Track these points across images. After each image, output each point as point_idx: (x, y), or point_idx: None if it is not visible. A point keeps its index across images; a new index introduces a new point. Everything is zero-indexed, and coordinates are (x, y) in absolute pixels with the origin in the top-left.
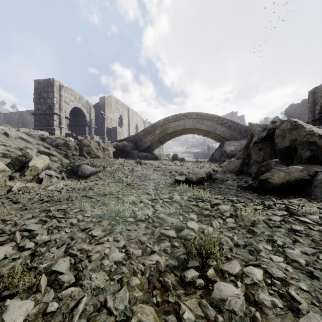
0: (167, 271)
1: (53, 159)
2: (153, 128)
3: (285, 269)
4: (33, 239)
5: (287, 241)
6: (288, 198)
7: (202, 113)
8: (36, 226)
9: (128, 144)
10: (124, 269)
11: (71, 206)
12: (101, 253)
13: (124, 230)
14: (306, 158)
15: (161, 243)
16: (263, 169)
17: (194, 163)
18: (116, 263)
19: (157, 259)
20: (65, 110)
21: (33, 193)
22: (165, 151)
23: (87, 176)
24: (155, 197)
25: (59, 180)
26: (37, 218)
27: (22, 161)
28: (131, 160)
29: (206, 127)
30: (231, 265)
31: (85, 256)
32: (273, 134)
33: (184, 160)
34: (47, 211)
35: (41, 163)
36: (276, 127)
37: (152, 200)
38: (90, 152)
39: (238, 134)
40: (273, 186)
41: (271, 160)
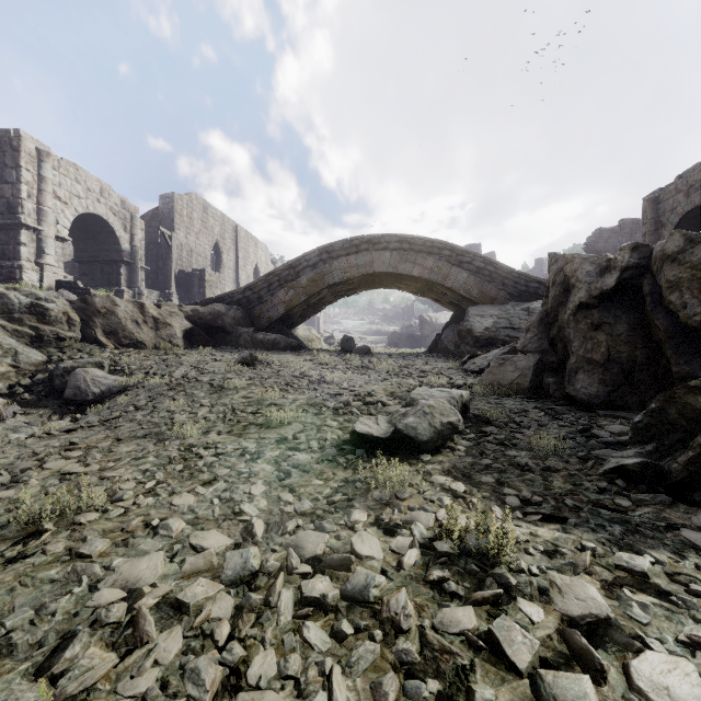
0: None
1: None
2: (293, 271)
3: None
4: None
5: None
6: None
7: (412, 238)
8: None
9: (227, 311)
10: None
11: None
12: None
13: None
14: None
15: None
16: (697, 404)
17: (397, 361)
18: None
19: None
20: (57, 219)
21: None
22: (324, 330)
23: (92, 401)
24: (261, 562)
25: None
26: None
27: None
28: (231, 352)
29: (422, 270)
30: None
31: None
32: (637, 282)
33: (370, 352)
34: None
35: None
36: (666, 257)
37: (243, 586)
38: (115, 332)
39: (499, 290)
40: None
41: None
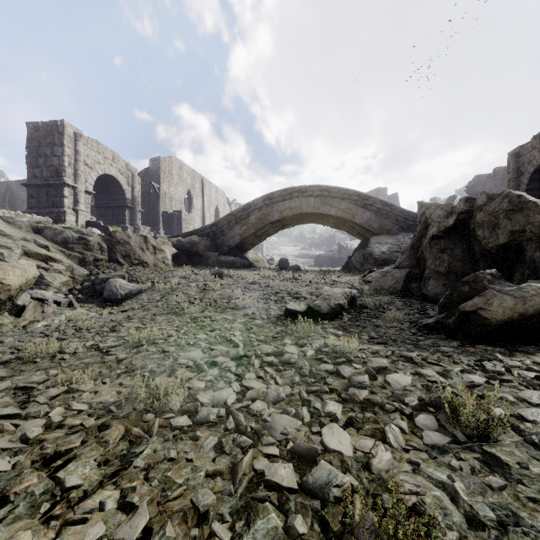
0: None
1: (55, 267)
2: (245, 213)
3: None
4: None
5: None
6: (526, 353)
7: (330, 188)
8: None
9: (200, 241)
10: None
11: (54, 375)
12: None
13: (159, 458)
14: None
15: (255, 515)
16: (465, 290)
17: (318, 275)
18: None
19: None
20: (86, 179)
21: None
22: (266, 254)
23: (120, 299)
24: (244, 353)
25: (61, 309)
26: None
27: None
28: (204, 269)
29: (337, 211)
30: None
31: None
32: (467, 222)
33: (299, 269)
34: None
35: (16, 277)
36: (477, 208)
37: (238, 360)
38: (129, 255)
39: (393, 224)
40: (490, 325)
41: (484, 272)
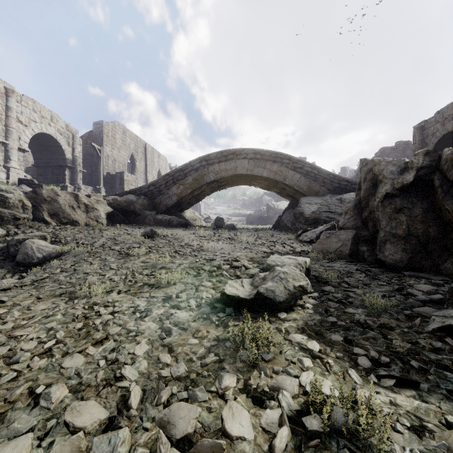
0: None
1: None
2: (182, 173)
3: None
4: None
5: None
6: None
7: (263, 151)
8: None
9: (137, 200)
10: None
11: None
12: None
13: None
14: None
15: None
16: None
17: (253, 234)
18: None
19: None
20: (19, 136)
21: None
22: (204, 213)
23: (37, 263)
24: (129, 451)
25: None
26: None
27: None
28: (139, 228)
29: (269, 173)
30: None
31: None
32: (429, 178)
33: (234, 227)
34: None
35: None
36: None
37: None
38: (57, 214)
39: (321, 186)
40: None
41: None
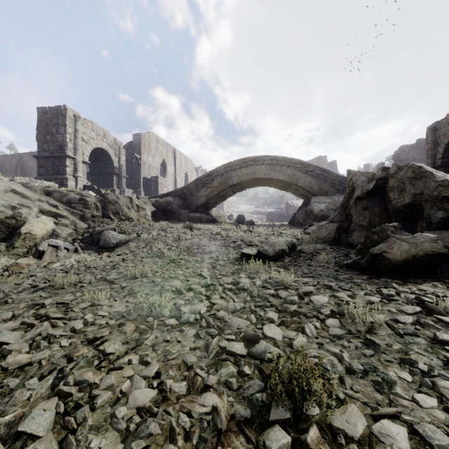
0: (232, 431)
1: (63, 222)
2: (210, 178)
3: (445, 424)
4: (0, 362)
5: (433, 362)
6: (415, 284)
7: (278, 157)
8: (14, 334)
9: (174, 201)
10: (153, 427)
11: (80, 296)
12: (116, 389)
13: (160, 341)
14: (437, 221)
15: (221, 367)
16: (375, 238)
17: (269, 228)
18: (141, 411)
19: (213, 403)
20: (83, 151)
21: (25, 275)
22: (227, 211)
23: (113, 247)
24: (211, 282)
25: (69, 254)
26: (20, 318)
27: (11, 225)
28: (177, 223)
29: (284, 176)
30: (347, 417)
31: (87, 396)
32: (384, 186)
33: (253, 223)
34: (39, 306)
35: (40, 229)
36: (390, 176)
37: (206, 287)
38: (118, 212)
39: (330, 187)
40: (391, 264)
41: (388, 225)
